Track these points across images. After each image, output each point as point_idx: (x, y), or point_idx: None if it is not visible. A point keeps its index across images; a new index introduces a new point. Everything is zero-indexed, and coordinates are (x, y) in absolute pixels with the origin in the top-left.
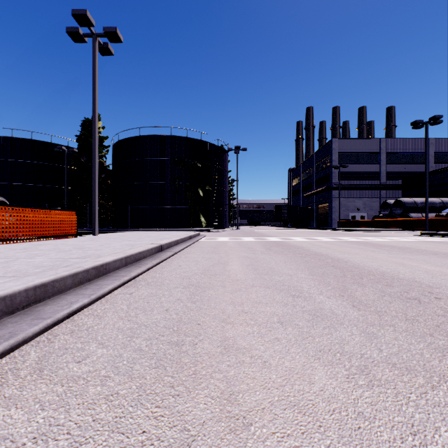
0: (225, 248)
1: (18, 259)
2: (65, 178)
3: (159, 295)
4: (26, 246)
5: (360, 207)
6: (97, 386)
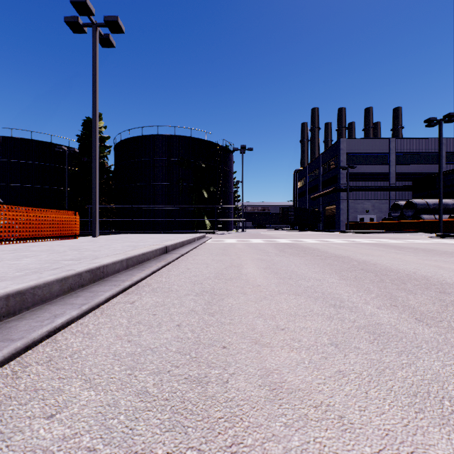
0: (234, 249)
1: (2, 261)
2: (66, 179)
3: (168, 304)
4: (18, 247)
5: (369, 209)
6: None
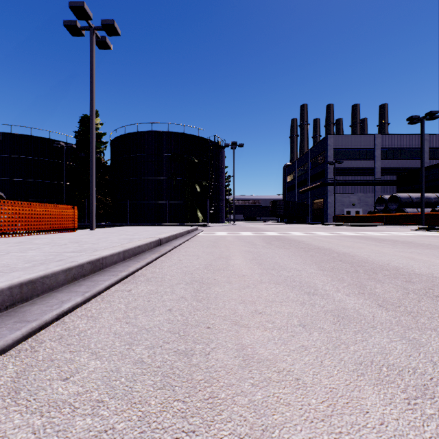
0: (224, 242)
1: (9, 253)
2: (63, 174)
3: (161, 292)
4: (21, 240)
5: (355, 202)
6: (87, 417)
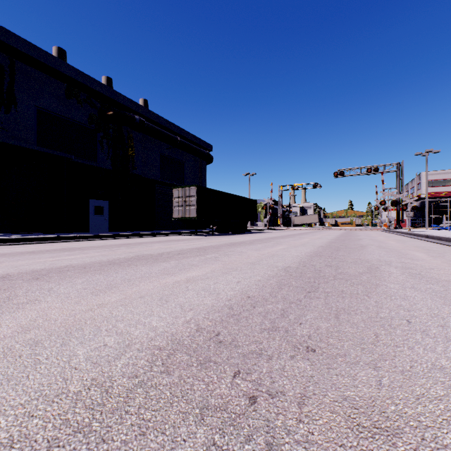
0: None
1: None
2: None
3: None
4: None
5: None
6: None
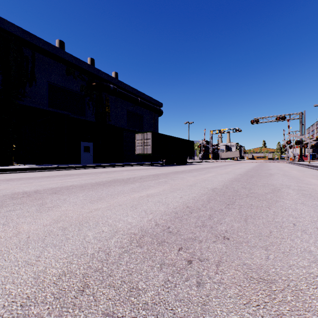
0: None
1: None
2: None
3: None
4: None
5: None
6: None
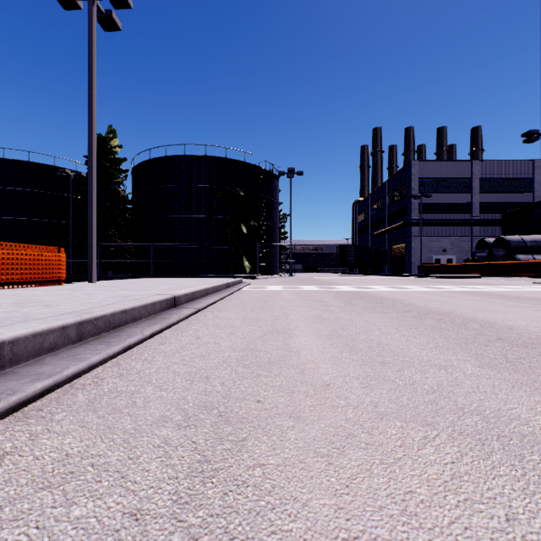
0: (279, 301)
1: None
2: (70, 211)
3: (85, 471)
4: None
5: (447, 248)
6: None
